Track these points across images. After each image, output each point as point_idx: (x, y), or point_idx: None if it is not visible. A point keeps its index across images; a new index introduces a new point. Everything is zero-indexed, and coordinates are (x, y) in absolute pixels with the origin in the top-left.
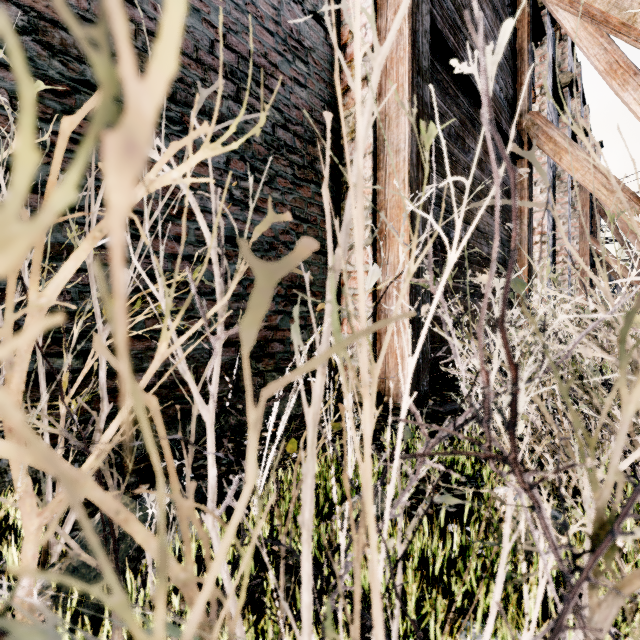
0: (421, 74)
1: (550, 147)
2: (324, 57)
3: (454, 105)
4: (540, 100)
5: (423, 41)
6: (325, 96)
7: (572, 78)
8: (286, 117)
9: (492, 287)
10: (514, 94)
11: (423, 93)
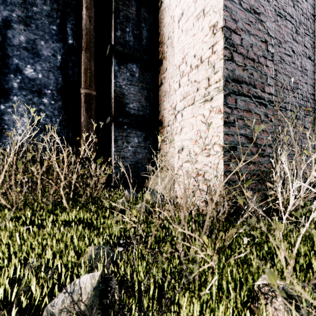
0: None
1: None
2: (311, 70)
3: None
4: None
5: None
6: (311, 84)
7: None
8: (303, 96)
9: None
10: None
11: None
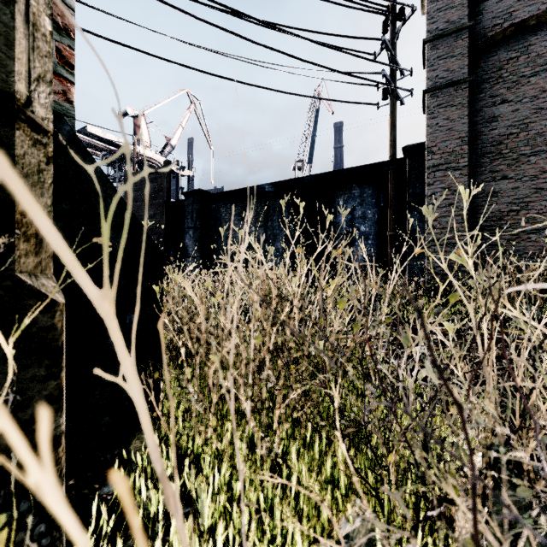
0: None
1: None
2: None
3: None
4: None
5: None
6: None
7: None
8: None
9: None
10: None
11: None
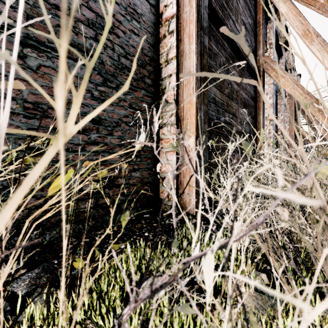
0: (203, 30)
1: (274, 74)
2: (149, 19)
3: (222, 49)
4: (269, 51)
5: (204, 12)
6: (150, 41)
7: (285, 40)
8: (126, 51)
9: (196, 150)
10: (255, 46)
11: (204, 40)
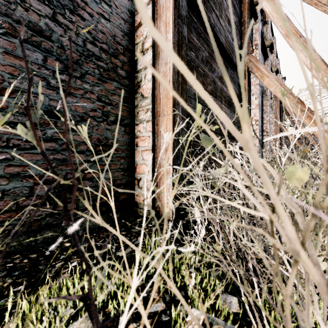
0: (181, 18)
1: (258, 73)
2: (123, 5)
3: (205, 44)
4: (255, 52)
5: None
6: (124, 29)
7: (271, 43)
8: (94, 37)
9: None
10: (240, 45)
11: (182, 30)
